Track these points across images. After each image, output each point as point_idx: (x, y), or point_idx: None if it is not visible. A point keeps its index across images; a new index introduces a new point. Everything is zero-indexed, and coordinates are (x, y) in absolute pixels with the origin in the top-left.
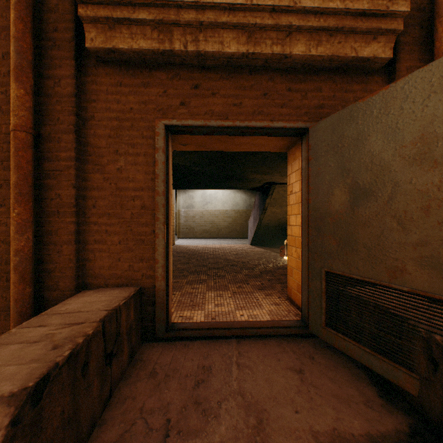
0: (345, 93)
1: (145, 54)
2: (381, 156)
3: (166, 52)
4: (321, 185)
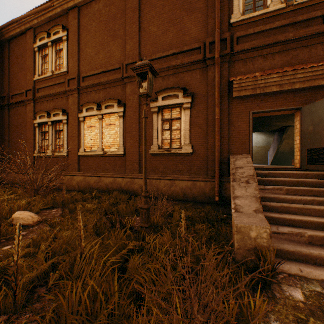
0: (316, 94)
1: (247, 95)
2: (321, 116)
3: (254, 94)
4: (305, 124)
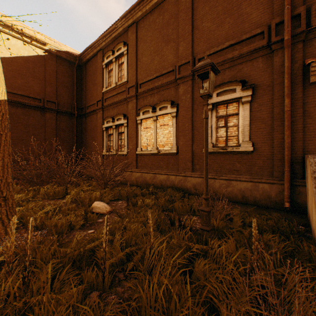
0: None
1: None
2: None
3: None
4: None
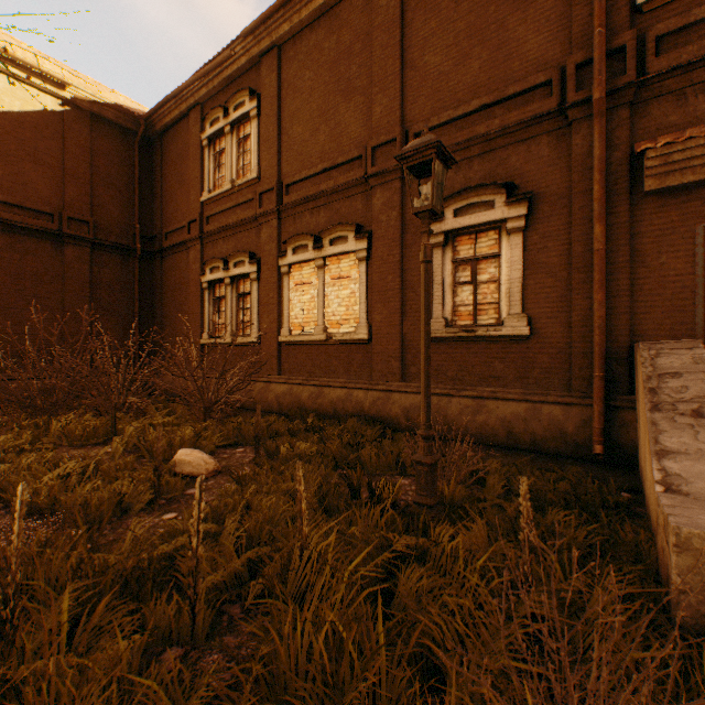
0: None
1: (689, 183)
2: None
3: None
4: None
